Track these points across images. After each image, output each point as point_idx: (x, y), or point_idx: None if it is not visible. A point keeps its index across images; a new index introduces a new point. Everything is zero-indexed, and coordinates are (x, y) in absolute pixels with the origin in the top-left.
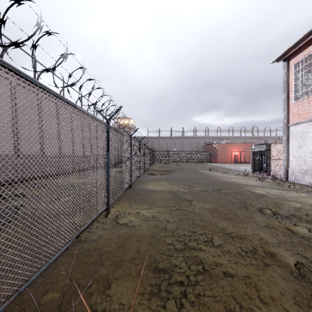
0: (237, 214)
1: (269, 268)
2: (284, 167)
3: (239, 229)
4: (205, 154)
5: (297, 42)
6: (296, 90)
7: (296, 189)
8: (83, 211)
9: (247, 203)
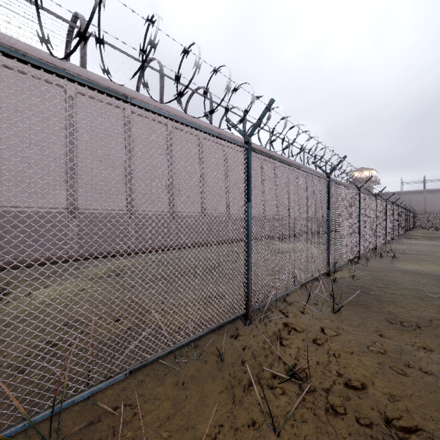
0: None
1: None
2: None
3: None
4: None
5: None
6: None
7: None
8: None
9: None
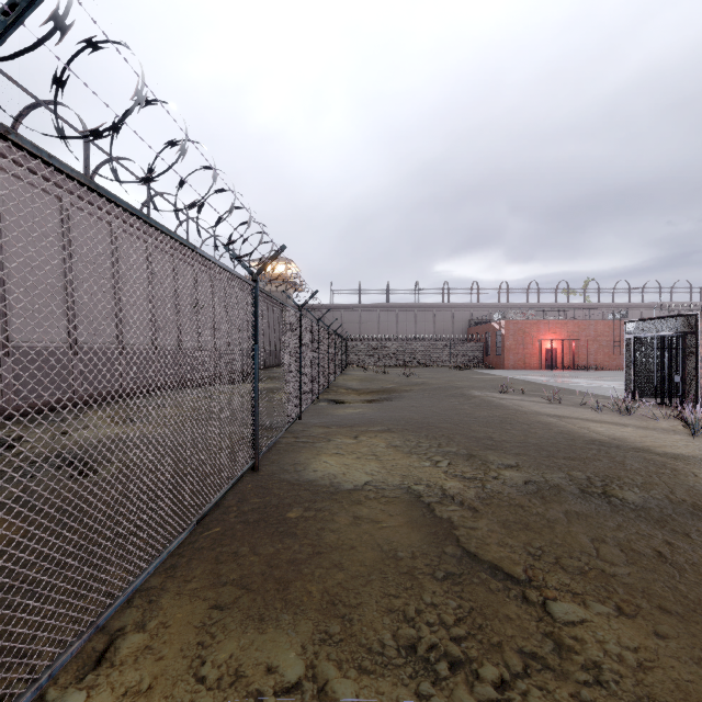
0: None
1: None
2: None
3: None
4: (472, 346)
5: None
6: None
7: None
8: None
9: None
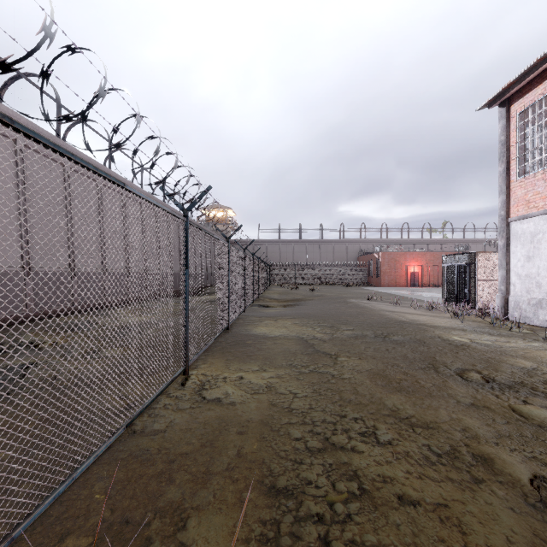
0: (420, 382)
1: (483, 487)
2: (502, 295)
3: (424, 410)
4: (360, 270)
5: (524, 72)
6: (523, 158)
7: (524, 335)
8: (141, 375)
9: (437, 360)
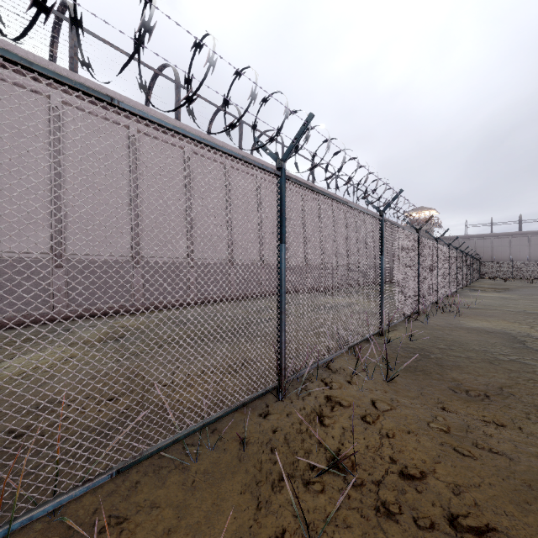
0: None
1: None
2: None
3: None
4: None
5: None
6: None
7: None
8: None
9: None
